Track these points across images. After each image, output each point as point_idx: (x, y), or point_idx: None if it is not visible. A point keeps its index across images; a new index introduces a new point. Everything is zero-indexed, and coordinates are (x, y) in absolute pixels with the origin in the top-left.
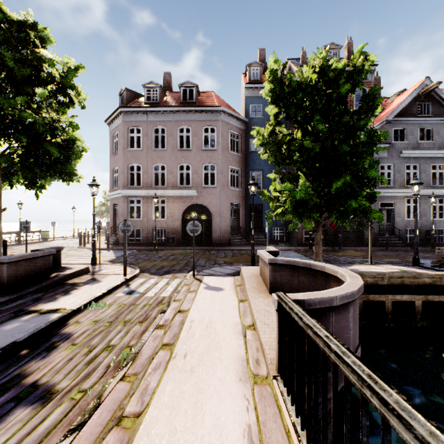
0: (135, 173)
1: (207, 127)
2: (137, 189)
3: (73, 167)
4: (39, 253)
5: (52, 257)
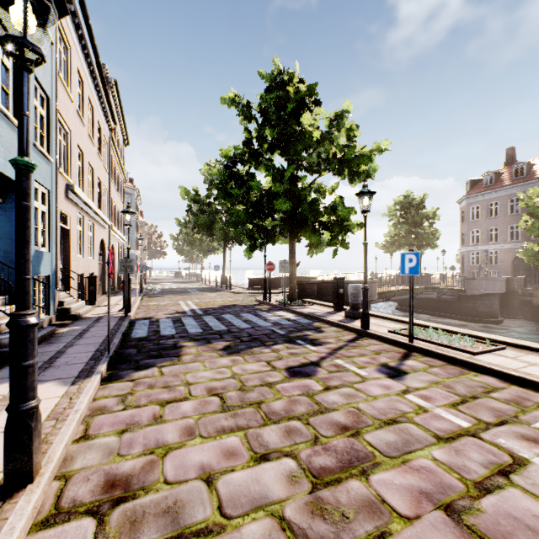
0: (475, 235)
1: None
2: (476, 246)
3: (435, 242)
4: (424, 275)
5: (428, 277)
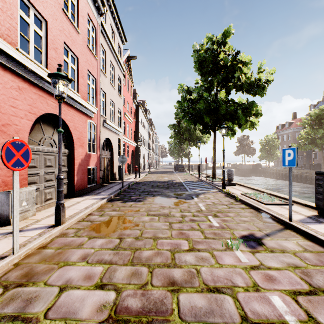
0: None
1: (289, 134)
2: None
3: (254, 152)
4: None
5: None
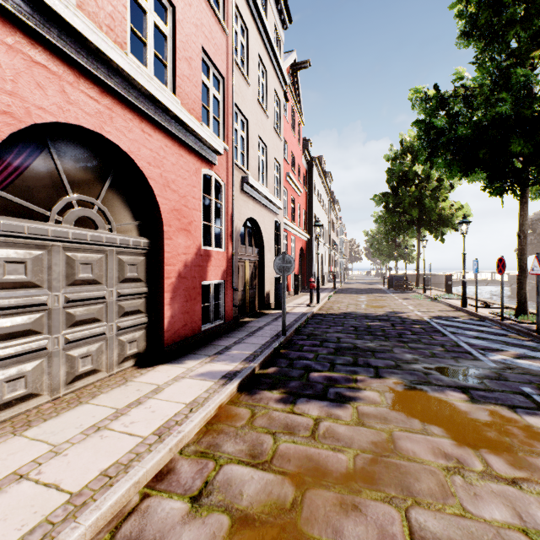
0: None
1: None
2: None
3: None
4: None
5: None
